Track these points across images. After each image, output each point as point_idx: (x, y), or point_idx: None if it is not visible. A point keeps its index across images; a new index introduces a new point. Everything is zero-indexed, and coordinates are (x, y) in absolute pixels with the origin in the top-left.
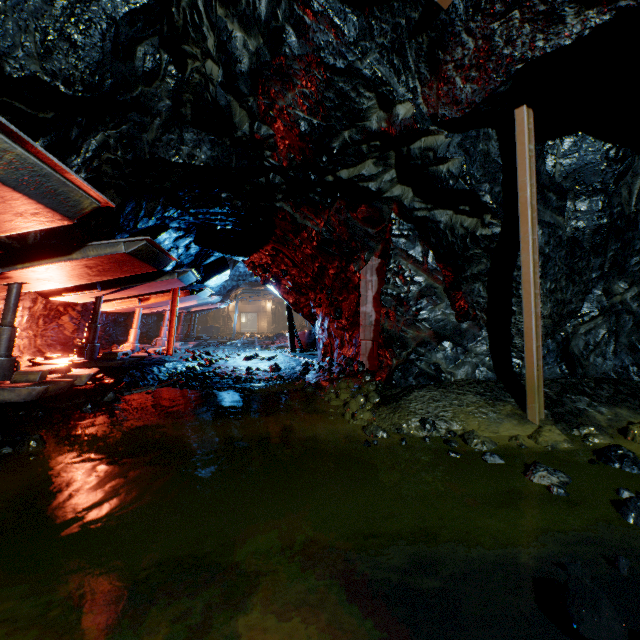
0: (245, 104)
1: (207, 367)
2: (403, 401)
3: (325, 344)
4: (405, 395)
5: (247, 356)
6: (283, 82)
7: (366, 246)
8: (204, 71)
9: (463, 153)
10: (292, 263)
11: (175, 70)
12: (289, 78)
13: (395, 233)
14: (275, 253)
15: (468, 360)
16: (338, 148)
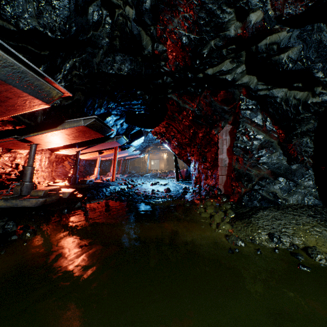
0: (149, 32)
1: (131, 189)
2: (253, 218)
3: (196, 177)
4: (253, 214)
5: (152, 183)
6: (171, 11)
7: (222, 118)
8: (124, 13)
9: (301, 42)
10: (177, 131)
11: (110, 20)
12: (175, 7)
13: (243, 107)
14: (167, 126)
15: (298, 191)
16: (206, 53)
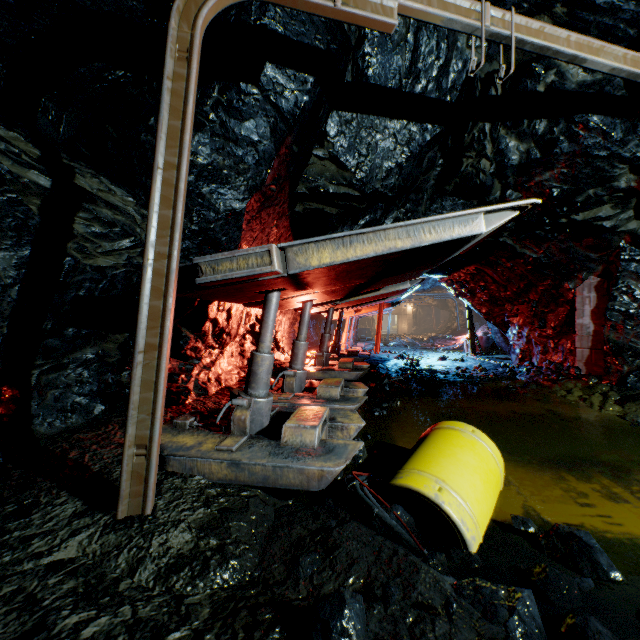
0: (503, 181)
1: (419, 365)
2: None
3: (522, 350)
4: None
5: (442, 357)
6: (545, 167)
7: (585, 267)
8: (479, 167)
9: None
10: (492, 280)
11: (442, 162)
12: (551, 165)
13: (624, 258)
14: (476, 272)
15: None
16: (580, 201)
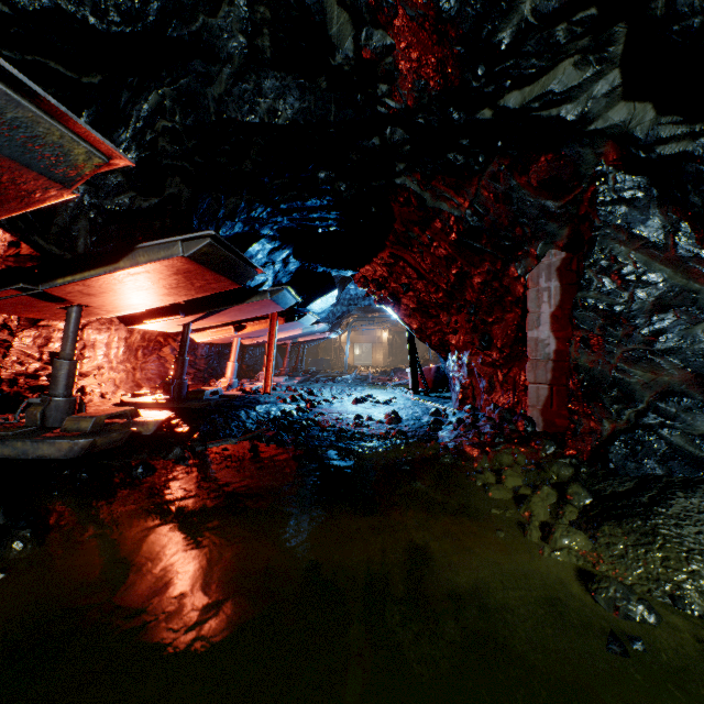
0: None
1: (306, 412)
2: (660, 519)
3: (463, 386)
4: (658, 503)
5: (357, 398)
6: None
7: (540, 232)
8: None
9: None
10: (416, 273)
11: None
12: None
13: (605, 198)
14: (393, 261)
15: None
16: (508, 41)
